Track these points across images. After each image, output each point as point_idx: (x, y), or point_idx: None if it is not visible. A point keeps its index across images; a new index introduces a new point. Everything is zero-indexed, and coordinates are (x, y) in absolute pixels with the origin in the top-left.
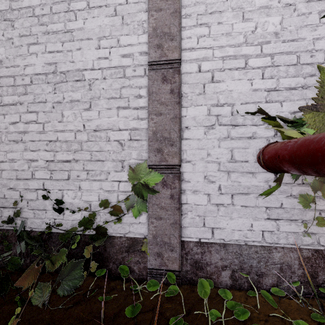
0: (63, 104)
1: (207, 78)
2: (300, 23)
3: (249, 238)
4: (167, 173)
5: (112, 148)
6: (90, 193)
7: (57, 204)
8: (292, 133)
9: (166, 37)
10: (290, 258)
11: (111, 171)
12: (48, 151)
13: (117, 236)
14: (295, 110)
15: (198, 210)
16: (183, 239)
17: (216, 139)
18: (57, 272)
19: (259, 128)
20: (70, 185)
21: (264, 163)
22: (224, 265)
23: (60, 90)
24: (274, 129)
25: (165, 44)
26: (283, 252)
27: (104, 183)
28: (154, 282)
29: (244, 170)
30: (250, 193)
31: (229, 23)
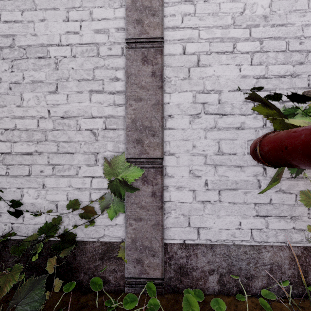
0: (23, 85)
1: (193, 61)
2: (289, 7)
3: (237, 238)
4: (148, 168)
5: (84, 138)
6: (56, 192)
7: (12, 207)
8: (294, 121)
9: (147, 11)
10: (280, 258)
11: (83, 165)
12: (3, 141)
13: (89, 241)
14: (284, 100)
15: (183, 208)
16: (166, 241)
17: (202, 129)
18: (14, 289)
19: (247, 118)
20: (32, 182)
21: (262, 156)
22: (211, 269)
23: (18, 68)
24: (263, 119)
25: (145, 20)
26: (273, 251)
27: (74, 179)
28: (132, 296)
29: (232, 164)
30: (238, 188)
31: (216, 2)
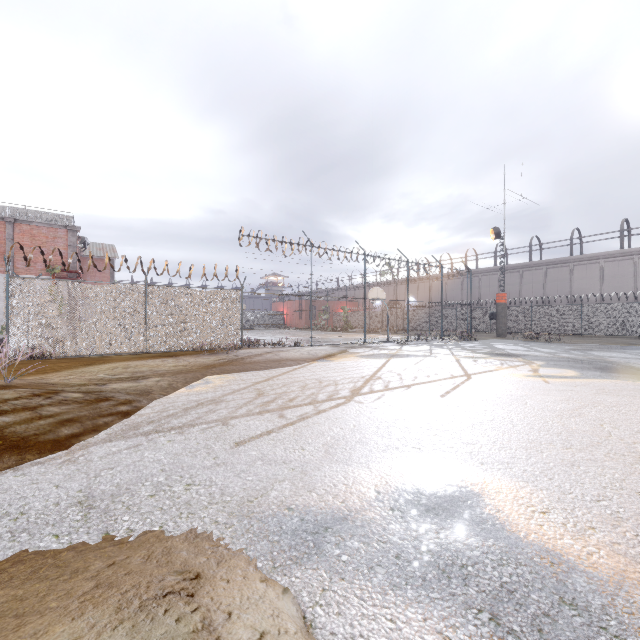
0: None
1: None
2: None
3: None
4: None
5: None
6: None
7: None
8: None
9: None
10: None
11: None
12: None
13: None
14: None
15: None
16: None
17: None
18: None
19: None
20: None
21: None
22: None
23: None
24: None
25: None
26: None
27: None
28: None
29: None
30: None
31: None
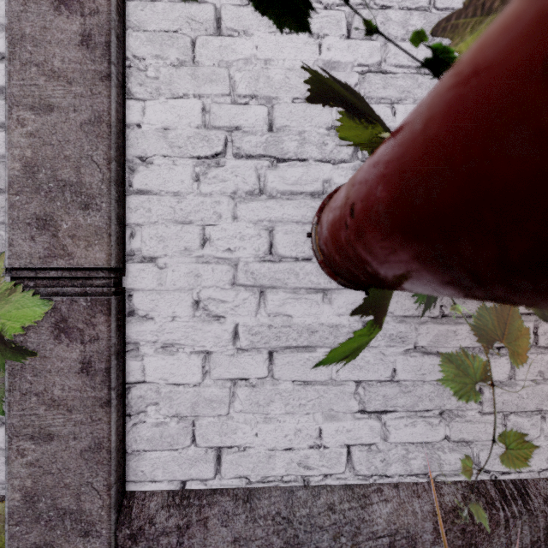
0: None
1: (203, 20)
2: None
3: (313, 469)
4: (70, 295)
5: None
6: None
7: None
8: None
9: None
10: (414, 517)
11: None
12: None
13: None
14: None
15: (177, 400)
16: (133, 488)
17: (227, 195)
18: None
19: (339, 170)
20: None
21: (324, 255)
22: None
23: None
24: None
25: None
26: (397, 499)
27: None
28: None
29: (302, 284)
30: (316, 345)
31: None
